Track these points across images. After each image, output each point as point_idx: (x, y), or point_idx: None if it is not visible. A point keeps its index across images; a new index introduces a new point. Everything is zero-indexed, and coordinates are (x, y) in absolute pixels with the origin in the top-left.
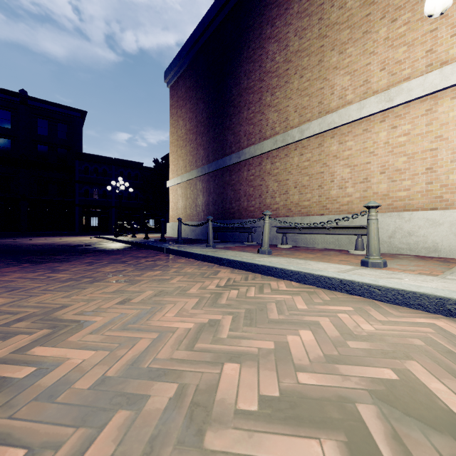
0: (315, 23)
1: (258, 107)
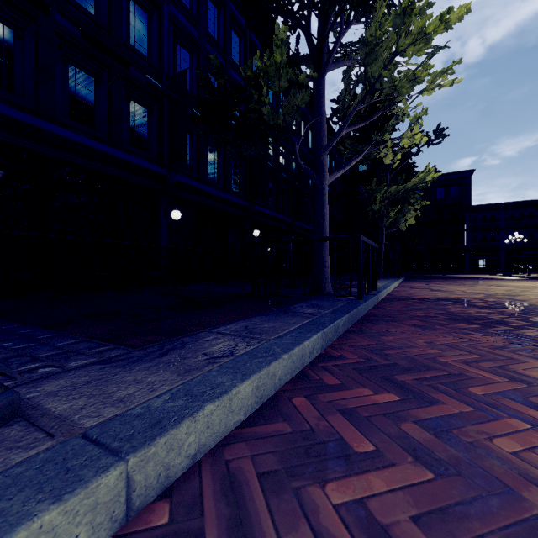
0: None
1: None
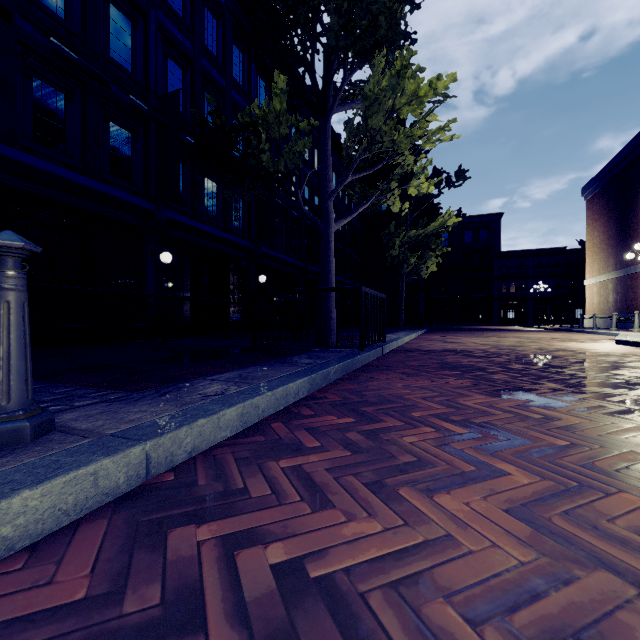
0: None
1: None
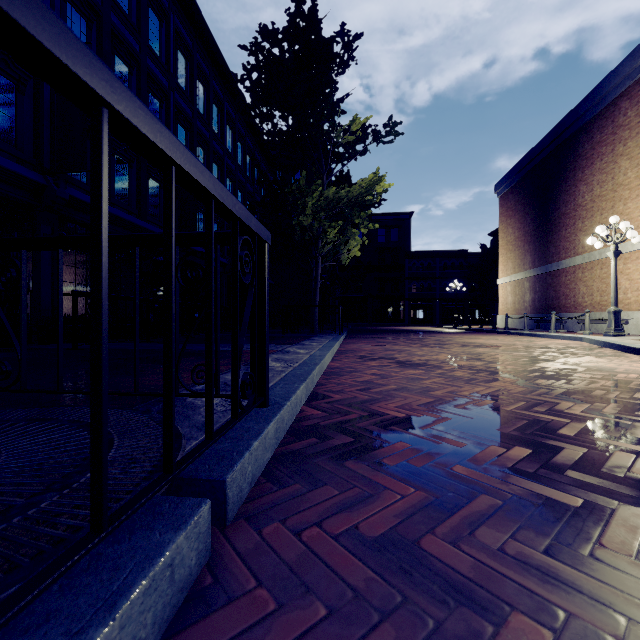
0: (609, 180)
1: (573, 230)
